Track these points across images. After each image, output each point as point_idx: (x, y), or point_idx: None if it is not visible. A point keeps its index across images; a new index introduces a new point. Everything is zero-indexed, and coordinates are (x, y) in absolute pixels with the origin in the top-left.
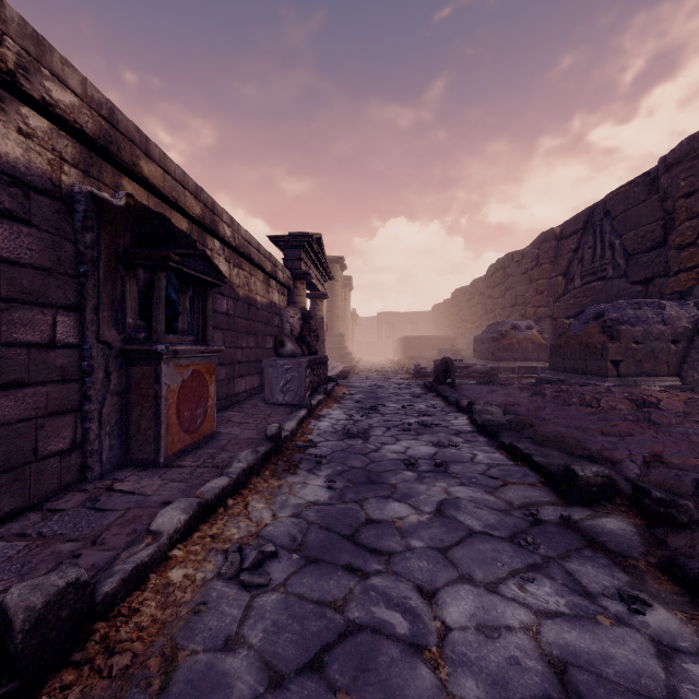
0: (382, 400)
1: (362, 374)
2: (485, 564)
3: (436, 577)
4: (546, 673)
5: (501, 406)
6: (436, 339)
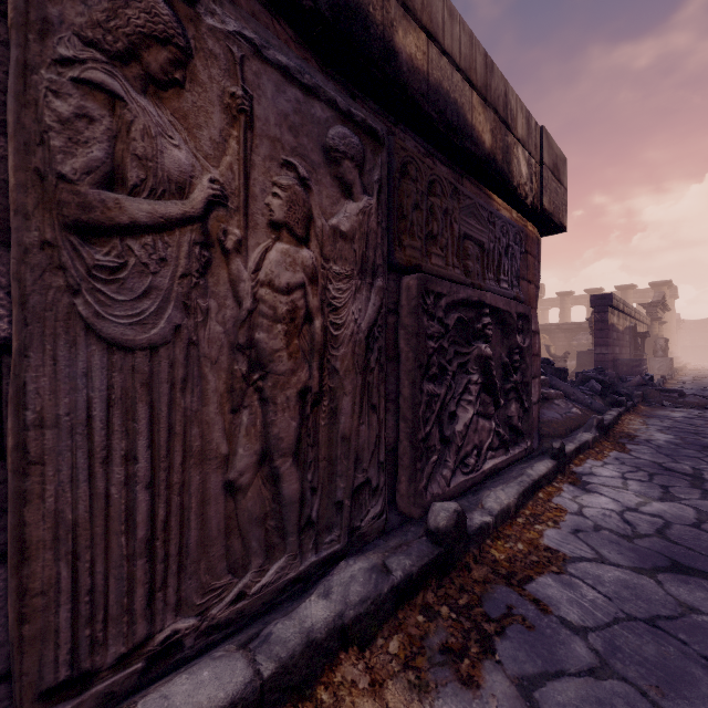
0: None
1: (693, 371)
2: None
3: None
4: None
5: None
6: None
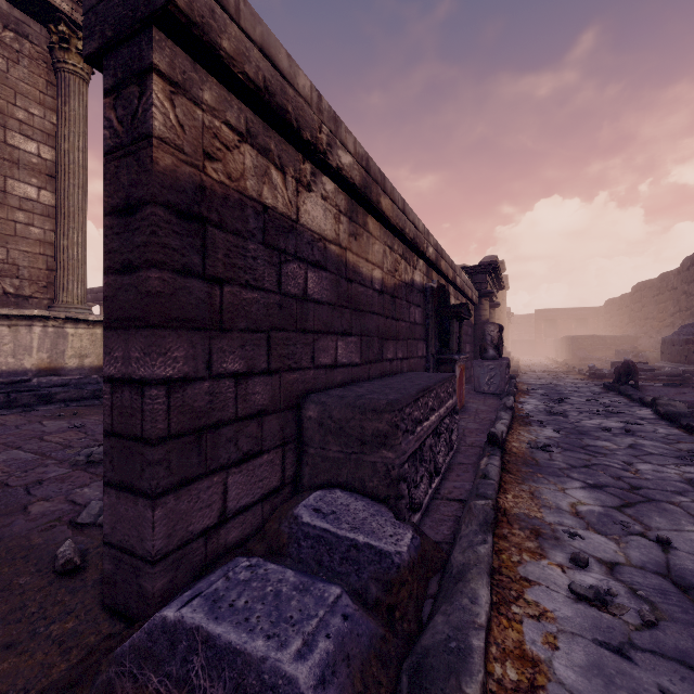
0: (565, 395)
1: (529, 373)
2: (658, 461)
3: (631, 461)
4: (682, 480)
5: (685, 402)
6: (611, 338)
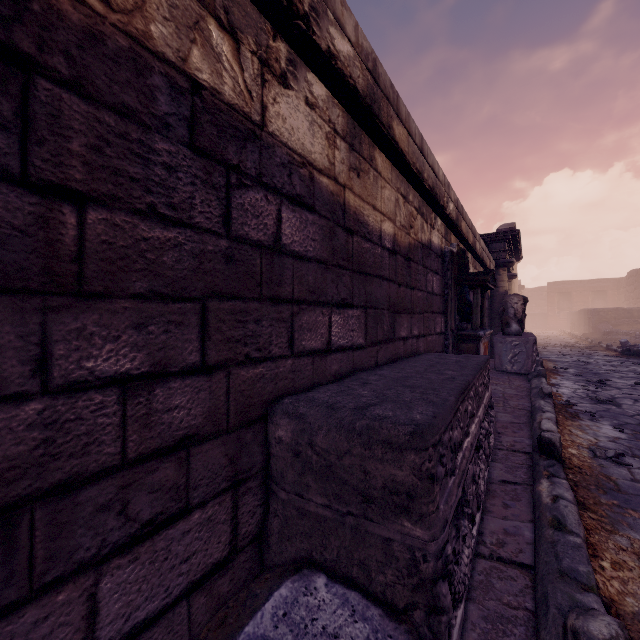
0: (603, 375)
1: (549, 348)
2: None
3: None
4: None
5: None
6: (638, 311)
